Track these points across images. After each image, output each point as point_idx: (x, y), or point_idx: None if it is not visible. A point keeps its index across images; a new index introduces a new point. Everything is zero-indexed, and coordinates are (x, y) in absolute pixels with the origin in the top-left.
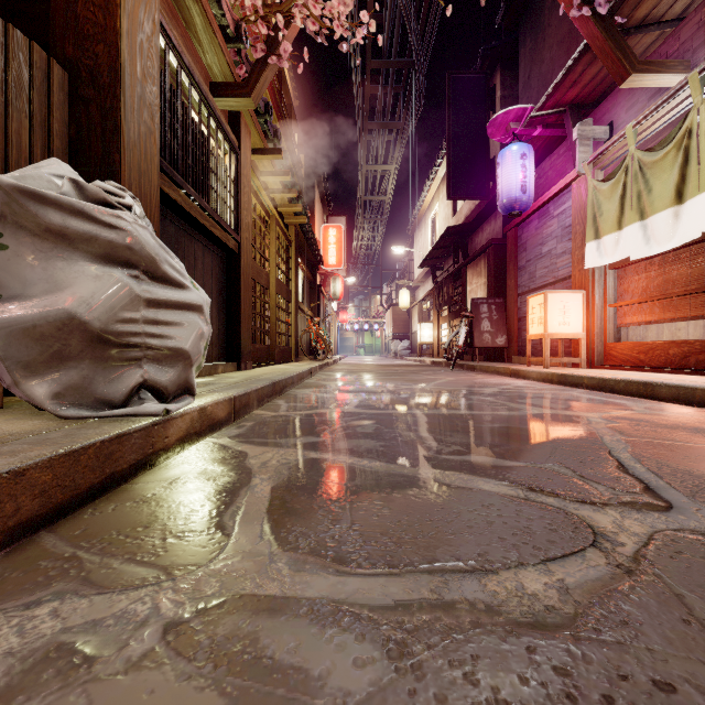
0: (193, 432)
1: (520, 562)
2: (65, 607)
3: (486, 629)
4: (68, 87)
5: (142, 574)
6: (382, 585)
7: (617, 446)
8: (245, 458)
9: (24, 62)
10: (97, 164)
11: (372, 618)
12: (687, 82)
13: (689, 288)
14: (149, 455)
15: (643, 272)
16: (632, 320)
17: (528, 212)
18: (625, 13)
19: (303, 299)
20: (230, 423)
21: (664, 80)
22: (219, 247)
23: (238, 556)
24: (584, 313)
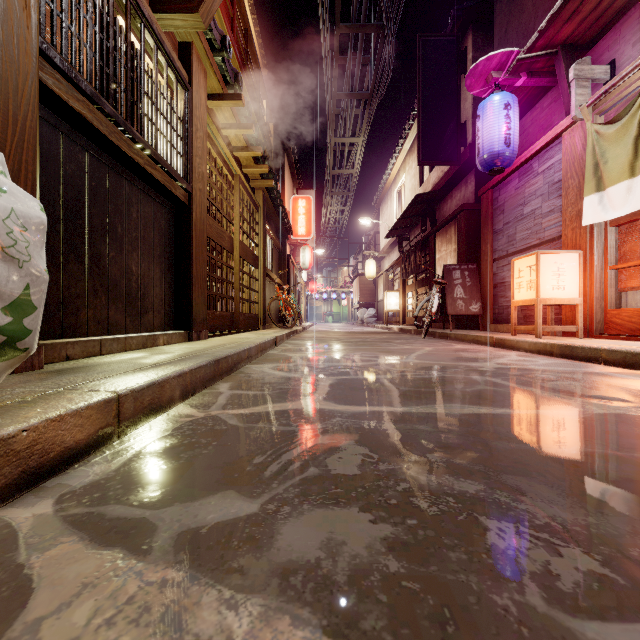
0: None
1: None
2: None
3: None
4: None
5: None
6: None
7: None
8: None
9: None
10: None
11: None
12: None
13: None
14: None
15: None
16: None
17: (507, 171)
18: None
19: (272, 266)
20: (107, 443)
21: None
22: (164, 196)
23: None
24: (581, 276)
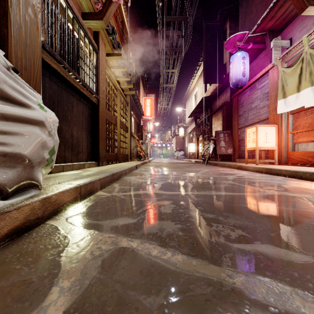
0: (34, 218)
1: None
2: None
3: None
4: None
5: None
6: None
7: None
8: (64, 248)
9: None
10: None
11: None
12: None
13: None
14: None
15: (310, 115)
16: (303, 139)
17: (244, 87)
18: None
19: (134, 131)
20: (76, 203)
21: None
22: (87, 101)
23: None
24: (276, 136)
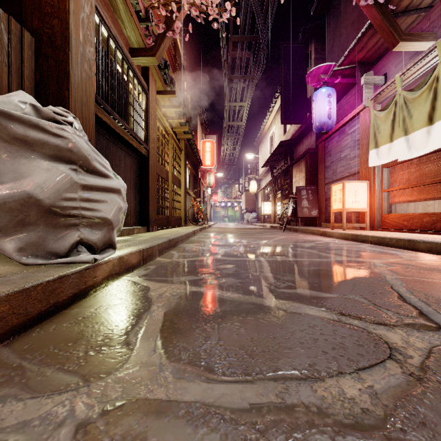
0: (114, 273)
1: (339, 371)
2: (5, 409)
3: (319, 429)
4: (35, 47)
5: (66, 381)
6: (240, 390)
7: (396, 283)
8: (148, 291)
9: (4, 29)
10: (53, 97)
11: (233, 419)
12: (436, 46)
13: (436, 179)
14: (82, 289)
15: (406, 169)
16: (399, 199)
17: (332, 131)
18: (395, 3)
19: (189, 186)
20: (140, 266)
21: (420, 46)
22: (135, 153)
23: (137, 366)
24: (368, 195)
